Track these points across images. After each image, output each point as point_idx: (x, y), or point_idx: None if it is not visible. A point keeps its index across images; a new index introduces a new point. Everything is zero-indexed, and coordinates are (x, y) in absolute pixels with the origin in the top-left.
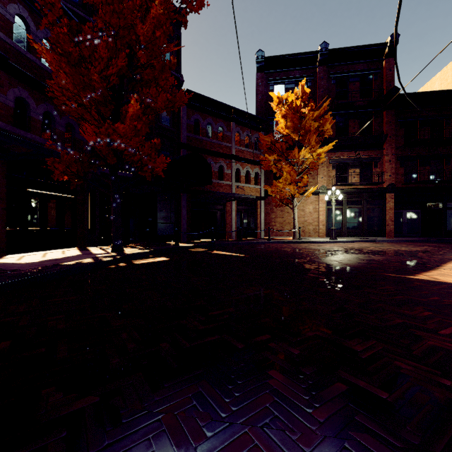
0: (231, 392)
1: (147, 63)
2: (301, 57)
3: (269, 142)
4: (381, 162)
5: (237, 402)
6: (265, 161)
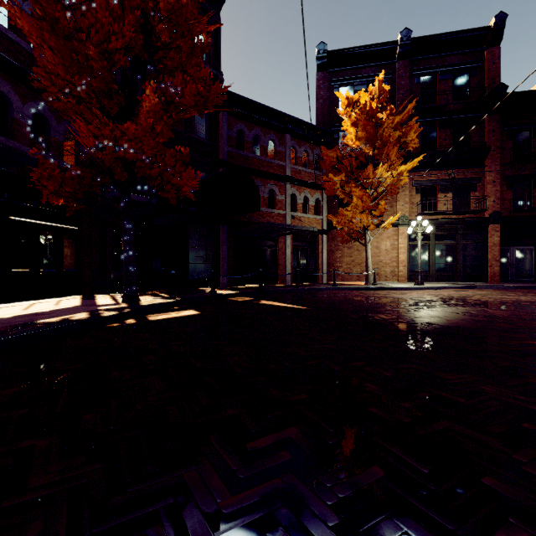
0: None
1: (171, 44)
2: (375, 50)
3: (334, 158)
4: (482, 184)
5: None
6: (330, 183)
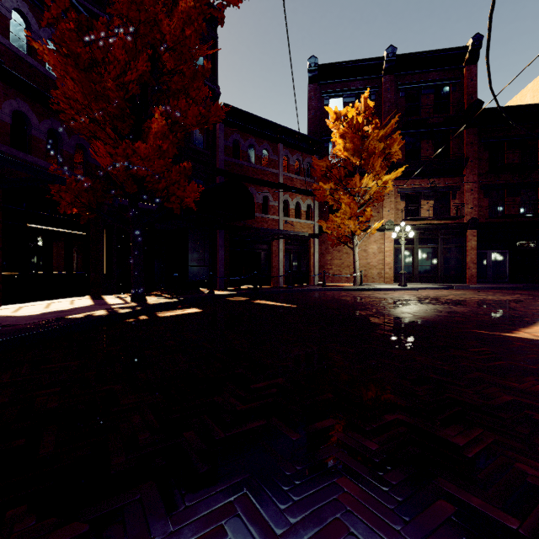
0: (284, 516)
1: (175, 69)
2: (363, 64)
3: (324, 167)
4: (461, 192)
5: (294, 535)
6: (320, 190)
